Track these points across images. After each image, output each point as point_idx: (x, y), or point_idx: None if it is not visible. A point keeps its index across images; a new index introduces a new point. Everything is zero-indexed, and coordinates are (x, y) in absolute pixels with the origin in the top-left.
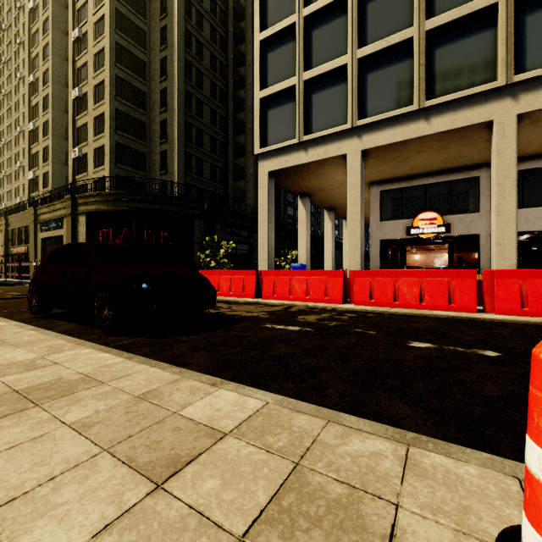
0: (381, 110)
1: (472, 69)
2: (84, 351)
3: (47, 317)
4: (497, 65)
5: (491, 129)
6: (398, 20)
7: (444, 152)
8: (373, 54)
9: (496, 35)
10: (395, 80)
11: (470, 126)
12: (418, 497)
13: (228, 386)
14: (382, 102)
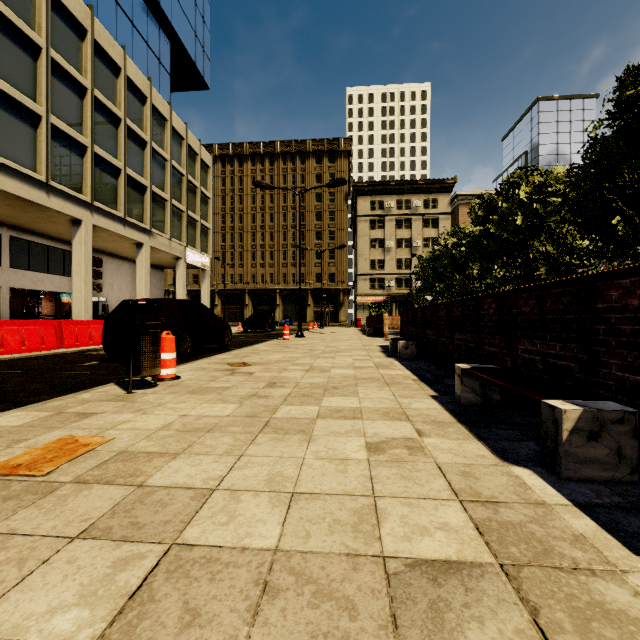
0: (8, 155)
1: (72, 176)
2: (255, 346)
3: (179, 360)
4: (84, 185)
5: (75, 223)
6: (24, 82)
7: (20, 212)
8: (5, 93)
9: (83, 164)
10: (21, 137)
11: (71, 216)
12: (281, 340)
13: (265, 342)
14: (9, 148)
